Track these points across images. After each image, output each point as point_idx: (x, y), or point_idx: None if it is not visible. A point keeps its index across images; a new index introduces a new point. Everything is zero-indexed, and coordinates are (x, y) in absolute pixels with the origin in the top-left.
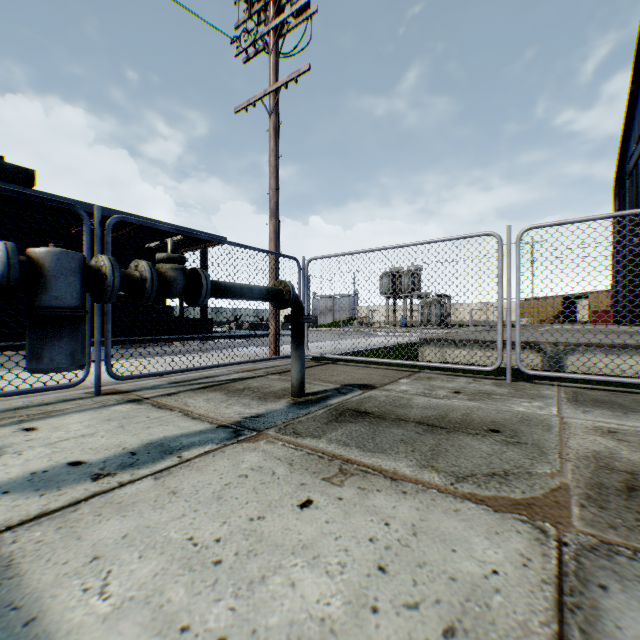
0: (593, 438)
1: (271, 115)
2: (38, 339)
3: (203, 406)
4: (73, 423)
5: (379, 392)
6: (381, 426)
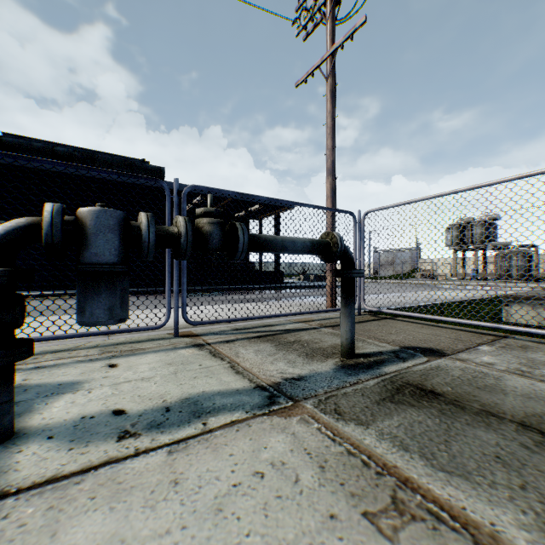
0: None
1: (328, 79)
2: (82, 294)
3: (250, 358)
4: (143, 363)
5: (450, 362)
6: (457, 420)
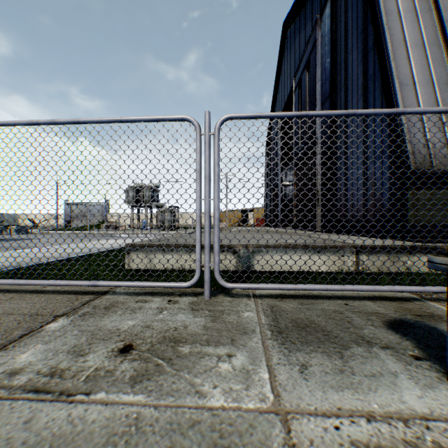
0: None
1: None
2: None
3: None
4: None
5: None
6: None
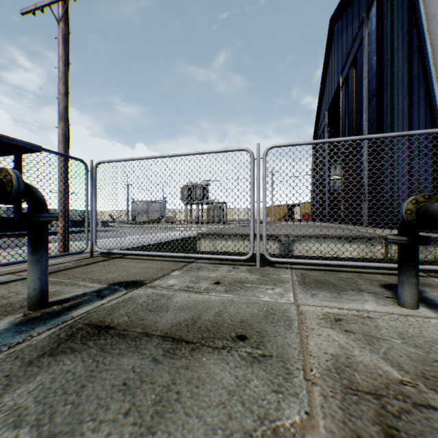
0: (327, 332)
1: (60, 23)
2: None
3: None
4: None
5: (144, 290)
6: (112, 353)
